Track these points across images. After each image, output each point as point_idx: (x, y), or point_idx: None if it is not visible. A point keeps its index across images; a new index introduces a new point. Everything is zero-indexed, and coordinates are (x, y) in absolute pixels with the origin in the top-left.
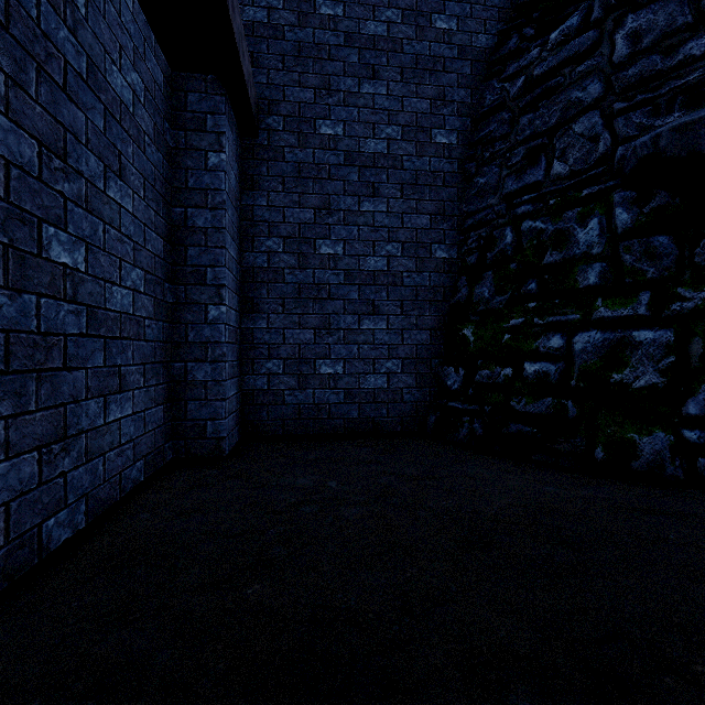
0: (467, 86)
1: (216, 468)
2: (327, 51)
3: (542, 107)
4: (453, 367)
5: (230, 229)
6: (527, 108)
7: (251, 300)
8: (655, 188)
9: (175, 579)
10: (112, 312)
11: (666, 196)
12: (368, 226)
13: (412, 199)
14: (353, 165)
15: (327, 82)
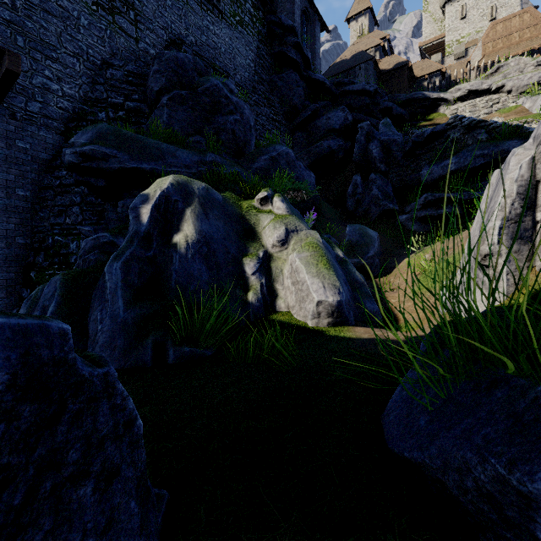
0: (36, 173)
1: None
2: None
3: (65, 196)
4: (26, 288)
5: None
6: (60, 193)
7: None
8: None
9: None
10: None
11: None
12: None
13: (4, 217)
14: None
15: None
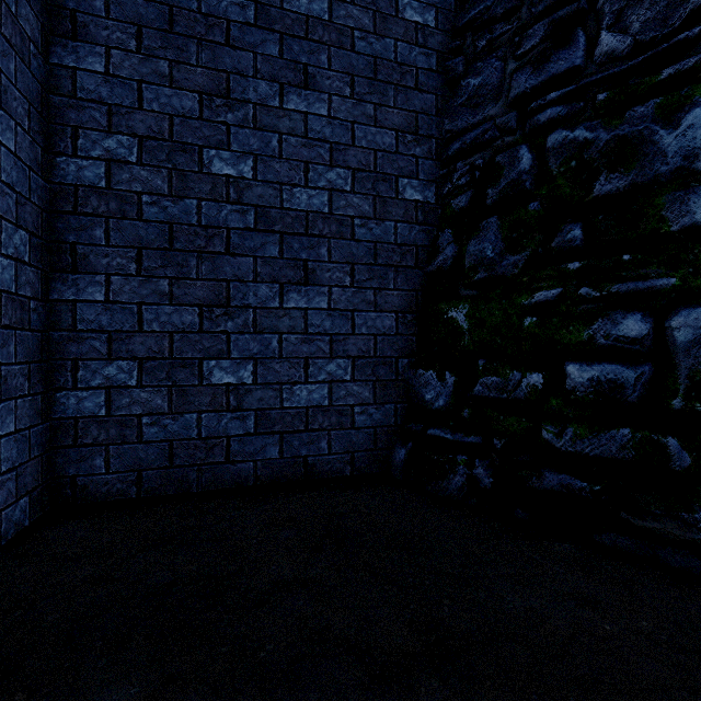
0: None
1: None
2: None
3: None
4: (434, 371)
5: None
6: None
7: (71, 247)
8: None
9: None
10: None
11: None
12: (297, 135)
13: (368, 102)
14: (270, 29)
15: None
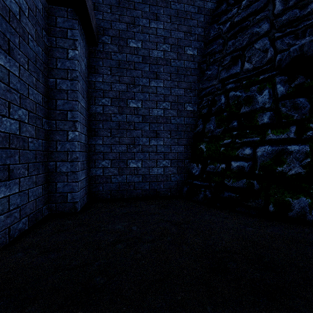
0: (202, 27)
1: (71, 219)
2: (133, 5)
3: (239, 36)
4: (195, 163)
5: (81, 92)
6: (231, 37)
7: (94, 129)
8: (297, 74)
9: (24, 310)
10: (3, 132)
11: (303, 78)
12: (154, 93)
13: (175, 81)
14: (146, 63)
15: (133, 20)
